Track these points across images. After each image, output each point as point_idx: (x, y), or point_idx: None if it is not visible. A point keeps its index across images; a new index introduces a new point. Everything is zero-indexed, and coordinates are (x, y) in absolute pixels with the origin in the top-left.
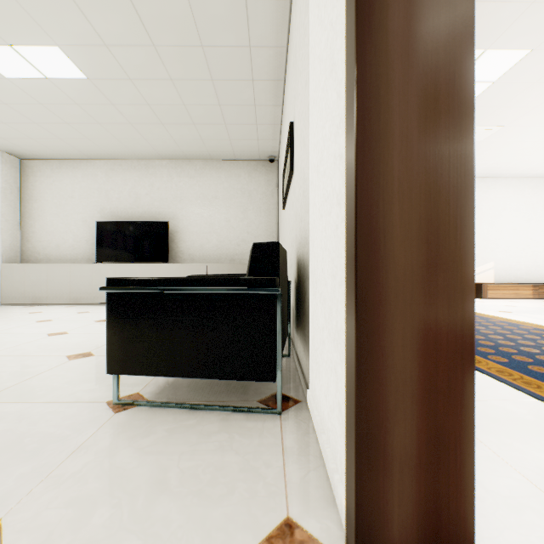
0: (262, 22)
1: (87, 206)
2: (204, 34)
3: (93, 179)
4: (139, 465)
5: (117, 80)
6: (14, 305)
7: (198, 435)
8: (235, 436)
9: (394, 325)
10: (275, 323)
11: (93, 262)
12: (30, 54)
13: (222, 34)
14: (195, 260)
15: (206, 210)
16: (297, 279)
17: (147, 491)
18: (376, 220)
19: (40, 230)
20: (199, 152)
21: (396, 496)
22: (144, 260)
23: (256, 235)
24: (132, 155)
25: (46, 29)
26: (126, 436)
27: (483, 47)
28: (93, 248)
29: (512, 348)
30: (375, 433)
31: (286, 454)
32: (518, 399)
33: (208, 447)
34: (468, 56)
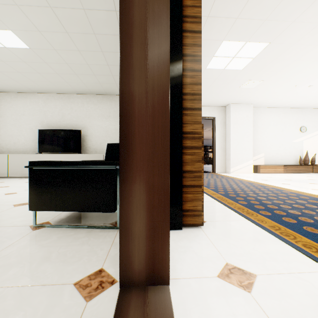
0: None
1: (32, 120)
2: (95, 28)
3: (37, 104)
4: (39, 251)
5: (47, 49)
6: None
7: (73, 239)
8: (91, 238)
9: (136, 180)
10: (114, 183)
11: (36, 153)
12: None
13: (105, 28)
14: (97, 152)
15: (104, 123)
16: None
17: (39, 261)
18: (128, 136)
19: (4, 134)
20: (99, 90)
21: (137, 251)
22: (67, 152)
23: None
24: (59, 91)
25: (3, 21)
26: (35, 240)
27: (245, 40)
28: (36, 145)
29: (254, 197)
30: (128, 225)
31: (113, 245)
32: (239, 220)
33: (76, 243)
34: (167, 68)
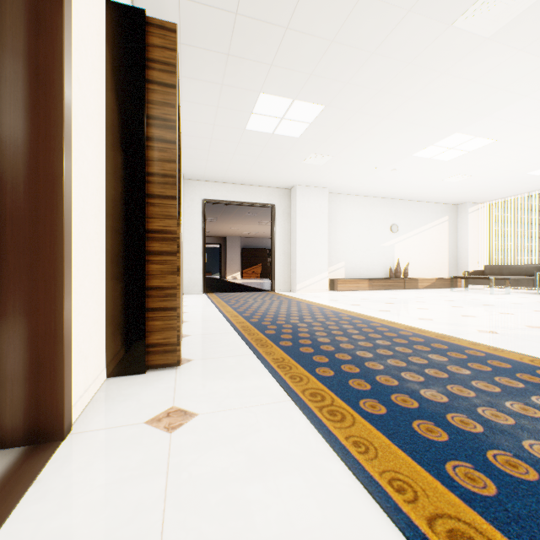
0: None
1: None
2: None
3: None
4: None
5: None
6: None
7: None
8: None
9: (8, 299)
10: None
11: None
12: None
13: None
14: None
15: None
16: None
17: None
18: None
19: None
20: None
21: (9, 399)
22: None
23: None
24: None
25: None
26: None
27: (291, 97)
28: None
29: (293, 324)
30: None
31: None
32: (242, 354)
33: None
34: (60, 146)
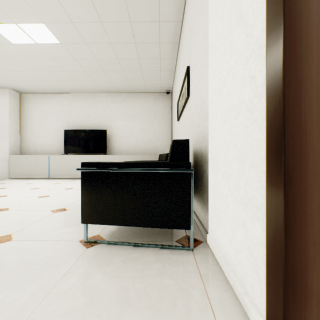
0: (168, 6)
1: (58, 120)
2: (132, 14)
3: (62, 105)
4: (108, 285)
5: (78, 44)
6: (16, 179)
7: (142, 264)
8: (167, 265)
9: (313, 196)
10: (190, 191)
11: (62, 153)
12: (27, 29)
13: (143, 14)
14: (122, 152)
15: (129, 122)
16: (193, 163)
17: (117, 305)
18: (299, 118)
19: (31, 135)
20: (124, 88)
21: None
22: (92, 152)
23: (158, 138)
24: (85, 90)
25: (37, 13)
26: (96, 264)
27: None
28: (62, 145)
29: None
30: (298, 275)
31: (203, 279)
32: None
33: (151, 273)
34: None
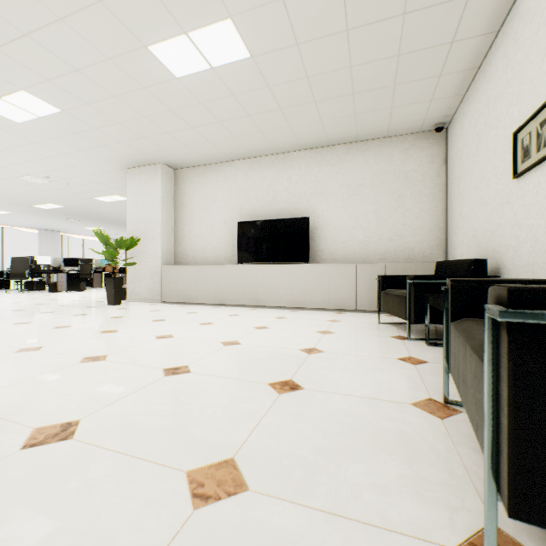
0: None
1: (227, 207)
2: None
3: (233, 180)
4: None
5: (282, 50)
6: (170, 304)
7: None
8: None
9: None
10: None
11: (232, 263)
12: (201, 40)
13: None
14: (336, 259)
15: (350, 201)
16: None
17: None
18: None
19: (189, 234)
20: (345, 134)
21: None
22: (283, 260)
23: (414, 227)
24: (270, 149)
25: None
26: None
27: None
28: (232, 249)
29: None
30: None
31: None
32: None
33: None
34: None
